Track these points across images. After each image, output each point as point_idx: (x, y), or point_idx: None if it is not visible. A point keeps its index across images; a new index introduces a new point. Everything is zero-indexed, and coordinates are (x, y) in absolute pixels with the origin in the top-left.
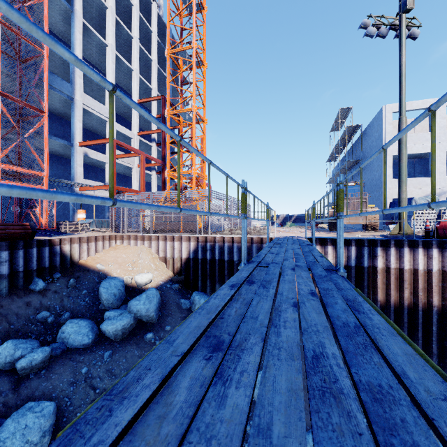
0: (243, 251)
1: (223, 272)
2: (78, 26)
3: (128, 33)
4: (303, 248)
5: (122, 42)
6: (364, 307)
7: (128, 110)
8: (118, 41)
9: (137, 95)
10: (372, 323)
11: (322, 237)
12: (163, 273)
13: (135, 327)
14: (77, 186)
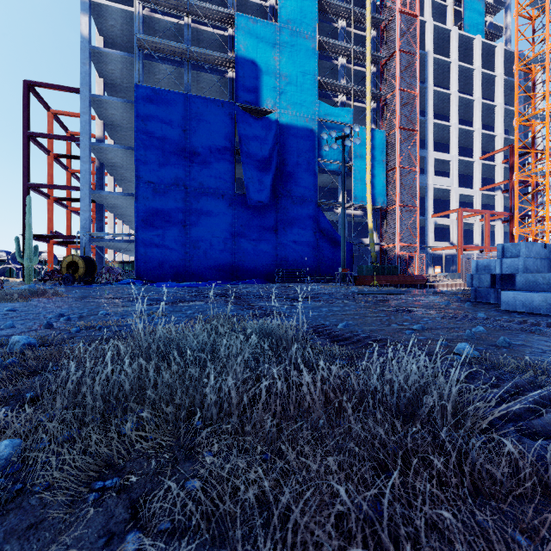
0: None
1: None
2: (430, 129)
3: (469, 100)
4: None
5: (463, 108)
6: None
7: (469, 168)
8: (458, 109)
9: (479, 152)
10: None
11: None
12: None
13: None
14: (429, 248)
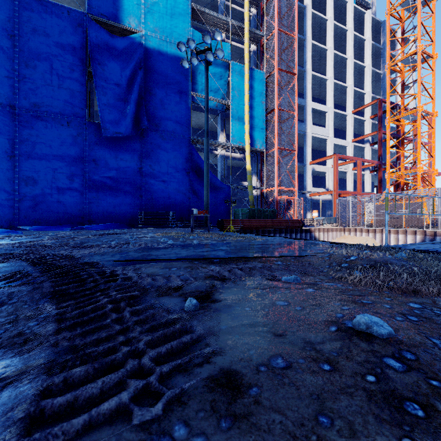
0: None
1: None
2: (308, 79)
3: (343, 58)
4: None
5: (337, 66)
6: None
7: (342, 122)
8: (333, 68)
9: (351, 107)
10: None
11: None
12: None
13: None
14: (308, 193)
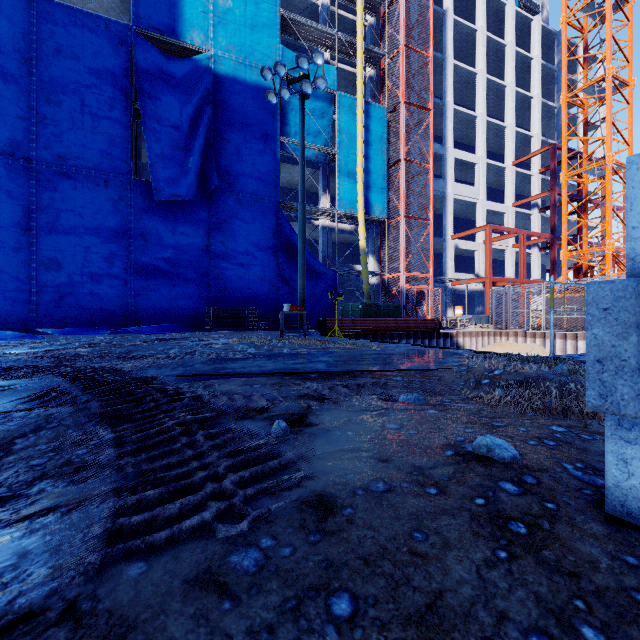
0: None
1: None
2: (449, 117)
3: (499, 85)
4: None
5: (491, 98)
6: None
7: (499, 178)
8: (486, 100)
9: (511, 156)
10: None
11: None
12: None
13: None
14: (449, 281)
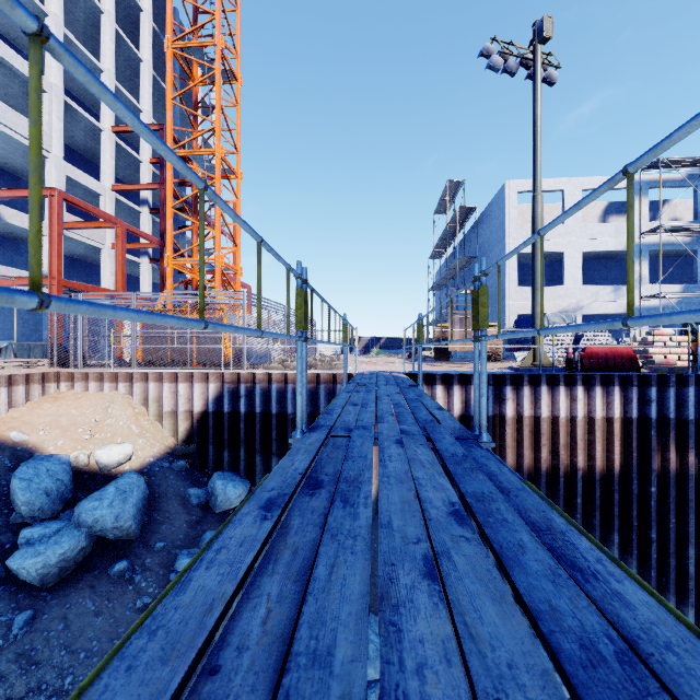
0: (299, 406)
1: (268, 434)
2: None
3: (92, 2)
4: (405, 392)
5: (81, 16)
6: (584, 551)
7: (94, 143)
8: (72, 13)
9: (111, 117)
10: (639, 620)
11: (428, 371)
12: (155, 441)
13: (90, 552)
14: None
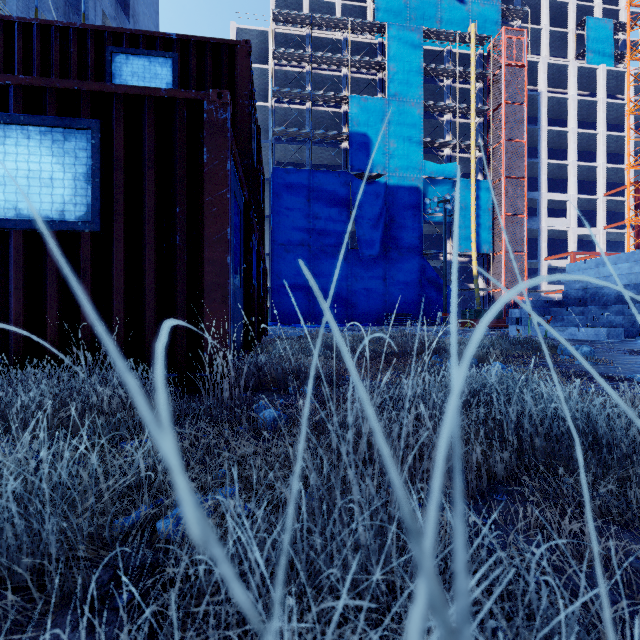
0: None
1: None
2: (543, 171)
3: (591, 134)
4: None
5: (585, 141)
6: None
7: (593, 204)
8: (580, 143)
9: (602, 189)
10: None
11: None
12: None
13: None
14: (542, 291)
